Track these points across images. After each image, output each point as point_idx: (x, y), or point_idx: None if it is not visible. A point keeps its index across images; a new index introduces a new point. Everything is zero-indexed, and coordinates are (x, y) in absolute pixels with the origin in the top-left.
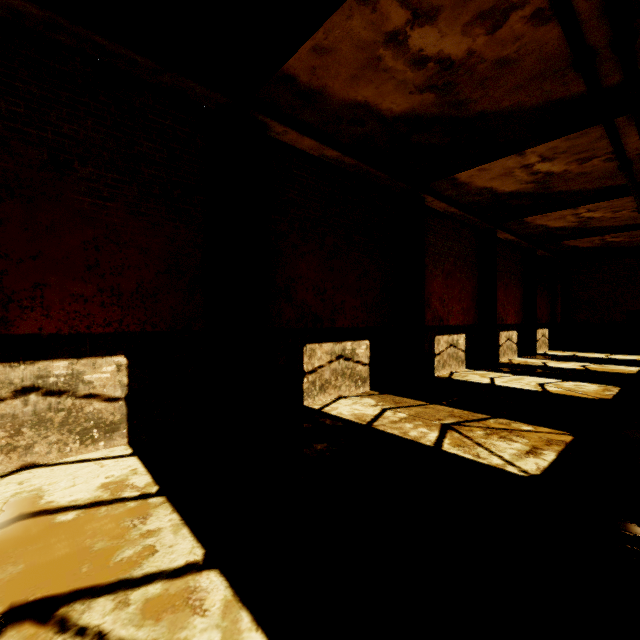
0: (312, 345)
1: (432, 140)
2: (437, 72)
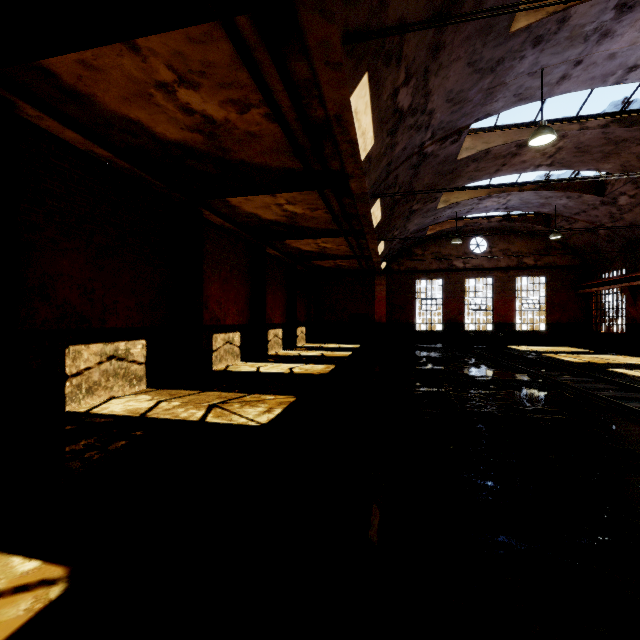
0: (77, 347)
1: (205, 168)
2: (203, 122)
